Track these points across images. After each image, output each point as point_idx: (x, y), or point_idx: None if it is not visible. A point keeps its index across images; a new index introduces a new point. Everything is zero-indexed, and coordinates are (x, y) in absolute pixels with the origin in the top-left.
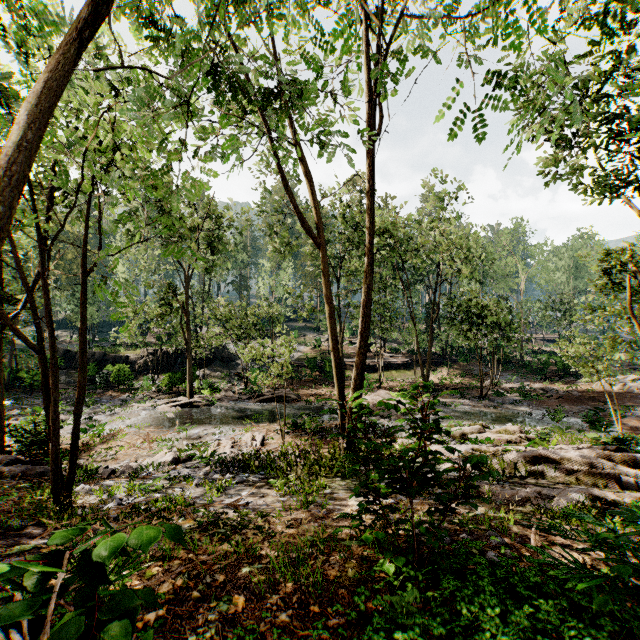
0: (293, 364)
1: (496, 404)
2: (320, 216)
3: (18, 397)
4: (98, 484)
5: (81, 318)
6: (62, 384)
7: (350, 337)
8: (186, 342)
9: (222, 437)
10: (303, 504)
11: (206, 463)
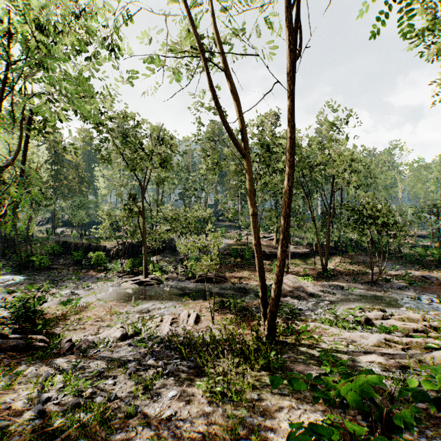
0: (221, 253)
1: (386, 289)
2: (244, 130)
3: (30, 274)
4: (51, 363)
5: None
6: (60, 265)
7: (263, 233)
8: (142, 237)
9: (165, 312)
10: (230, 434)
11: (144, 346)
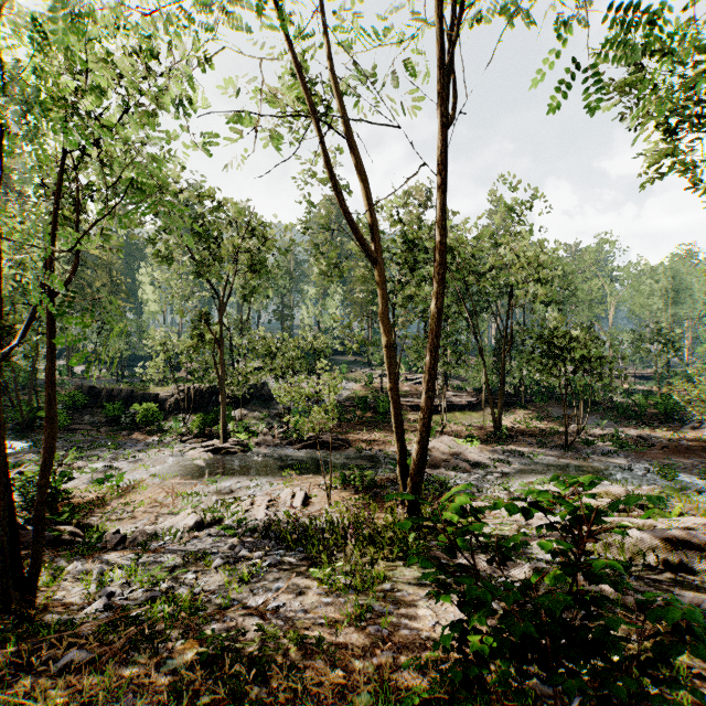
0: (341, 403)
1: (585, 455)
2: (374, 225)
3: (37, 439)
4: (98, 559)
5: (49, 353)
6: (85, 424)
7: (406, 373)
8: (219, 379)
9: (257, 492)
10: (355, 619)
11: (232, 533)
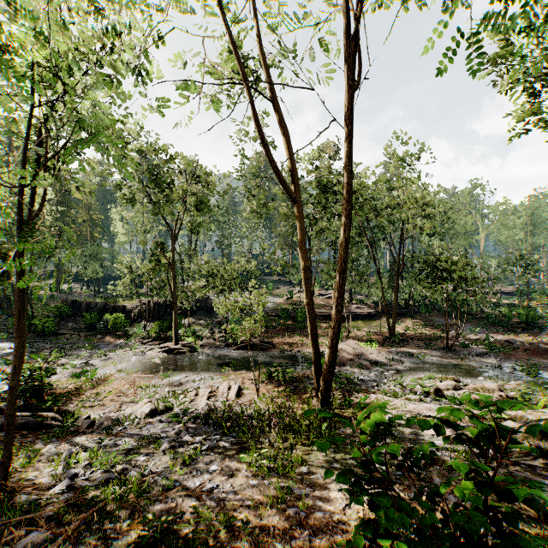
0: (268, 314)
1: (463, 356)
2: (294, 171)
3: (31, 341)
4: (70, 441)
5: (19, 275)
6: (69, 330)
7: (319, 289)
8: (172, 294)
9: (201, 384)
10: (276, 502)
11: (178, 421)
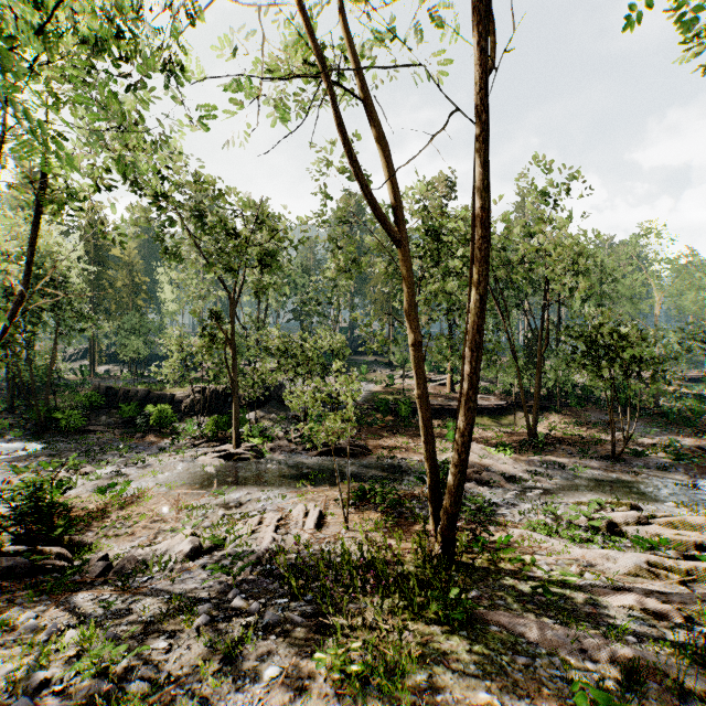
0: (361, 406)
1: (637, 468)
2: (399, 200)
3: (51, 440)
4: (66, 602)
5: None
6: (101, 426)
7: (429, 374)
8: (231, 380)
9: (268, 506)
10: None
11: (227, 572)
